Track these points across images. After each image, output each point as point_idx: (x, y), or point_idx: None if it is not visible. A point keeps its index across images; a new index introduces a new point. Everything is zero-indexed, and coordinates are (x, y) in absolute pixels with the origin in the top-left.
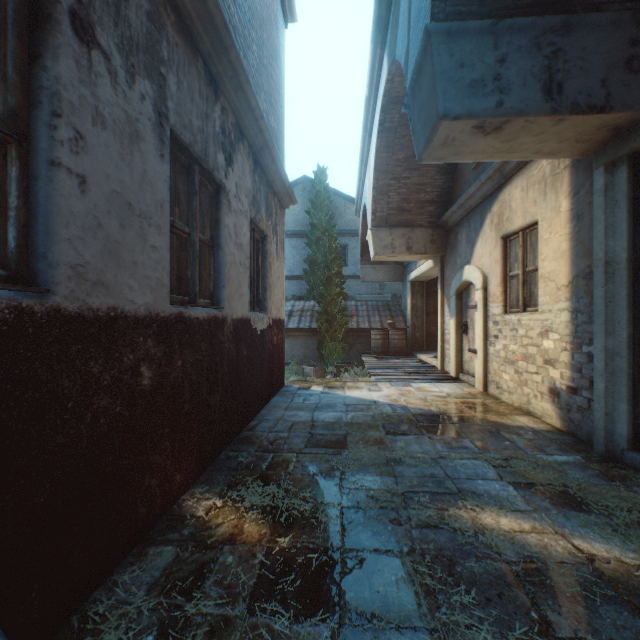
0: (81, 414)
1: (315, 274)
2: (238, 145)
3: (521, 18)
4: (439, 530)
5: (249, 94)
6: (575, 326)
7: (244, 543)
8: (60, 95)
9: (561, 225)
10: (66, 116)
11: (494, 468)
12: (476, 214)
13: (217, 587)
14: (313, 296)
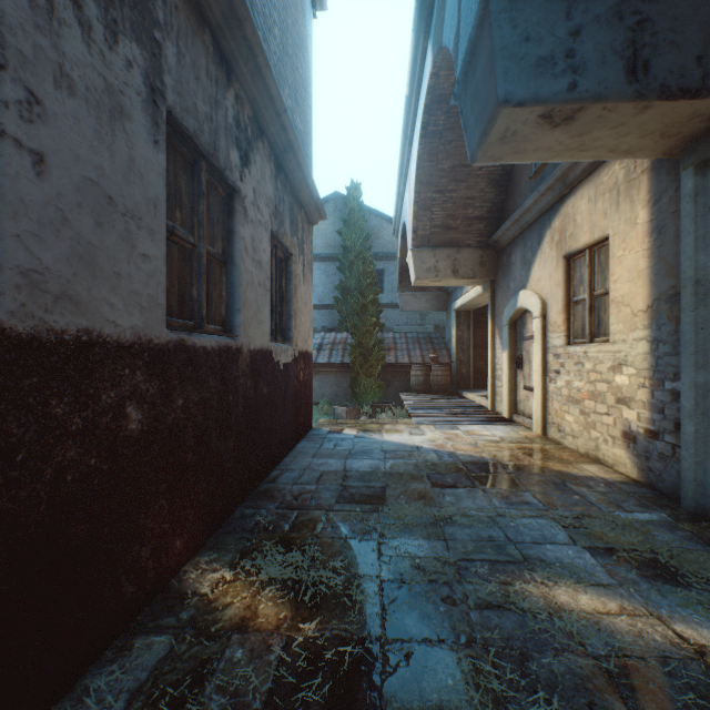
0: (37, 470)
1: (348, 303)
2: (256, 143)
3: None
4: (504, 612)
5: (269, 81)
6: (656, 358)
7: (258, 631)
8: (3, 39)
9: (638, 240)
10: (13, 69)
11: (564, 529)
12: (533, 231)
13: (220, 695)
14: (346, 327)
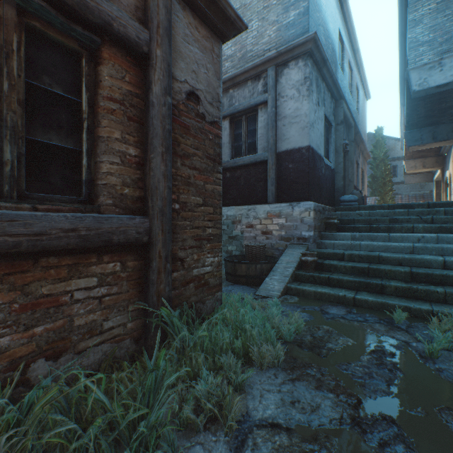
0: None
1: (375, 183)
2: (359, 153)
3: (424, 128)
4: None
5: (363, 144)
6: None
7: None
8: None
9: None
10: None
11: None
12: (449, 152)
13: None
14: (374, 195)
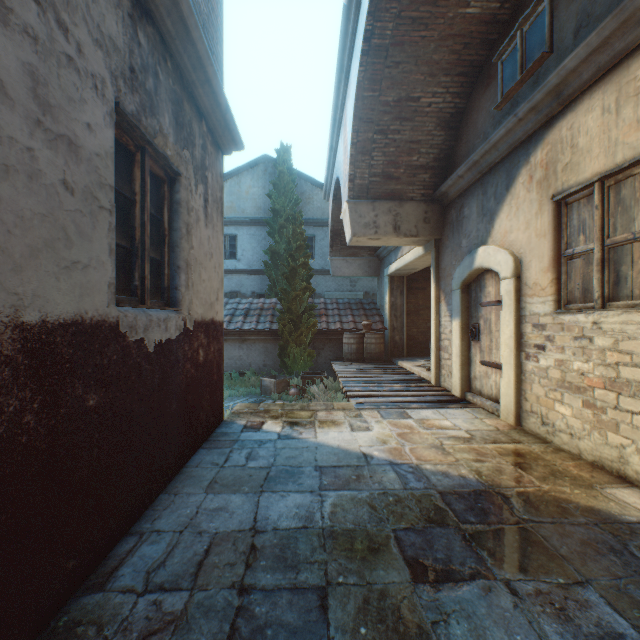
0: None
1: (278, 268)
2: None
3: None
4: None
5: None
6: None
7: None
8: None
9: None
10: None
11: None
12: (498, 173)
13: None
14: (275, 293)
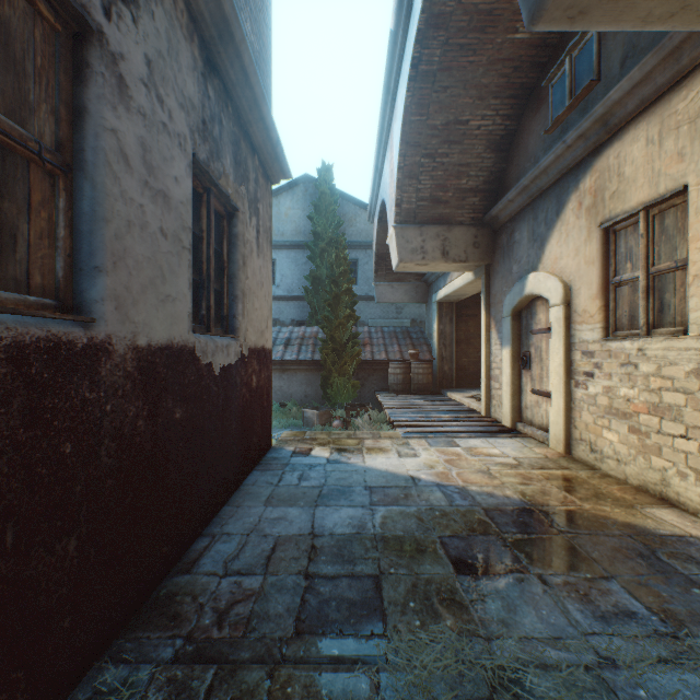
0: None
1: (319, 294)
2: None
3: None
4: None
5: None
6: None
7: None
8: None
9: None
10: None
11: None
12: (549, 198)
13: None
14: (316, 321)
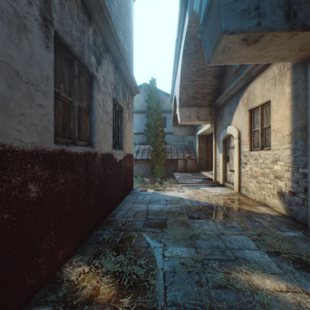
0: None
1: (150, 132)
2: (105, 55)
3: None
4: (227, 290)
5: (110, 24)
6: (294, 157)
7: (98, 303)
8: None
9: (285, 101)
10: None
11: (253, 241)
12: (234, 99)
13: None
14: (149, 143)
